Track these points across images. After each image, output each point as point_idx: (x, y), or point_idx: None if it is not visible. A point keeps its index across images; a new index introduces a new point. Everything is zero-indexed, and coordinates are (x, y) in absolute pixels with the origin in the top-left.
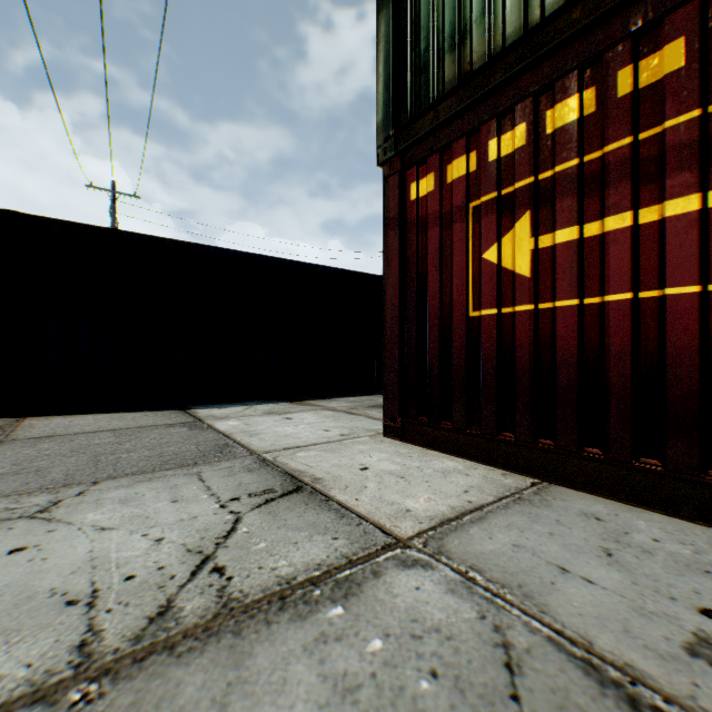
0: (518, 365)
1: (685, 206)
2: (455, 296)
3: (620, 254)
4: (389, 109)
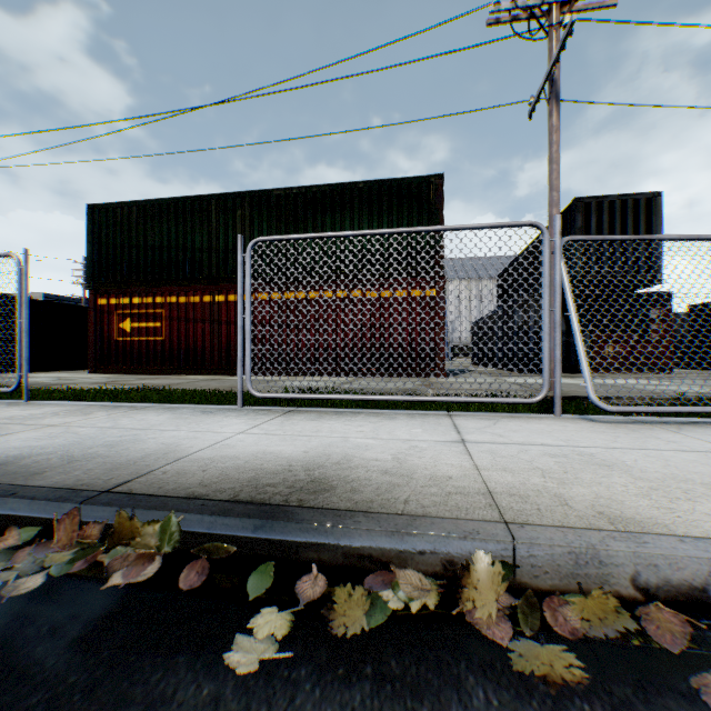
0: (129, 351)
1: (153, 325)
2: (114, 334)
3: (145, 331)
4: (92, 275)
